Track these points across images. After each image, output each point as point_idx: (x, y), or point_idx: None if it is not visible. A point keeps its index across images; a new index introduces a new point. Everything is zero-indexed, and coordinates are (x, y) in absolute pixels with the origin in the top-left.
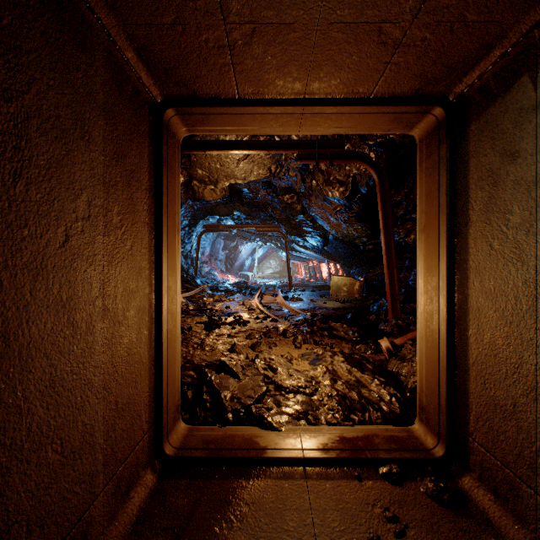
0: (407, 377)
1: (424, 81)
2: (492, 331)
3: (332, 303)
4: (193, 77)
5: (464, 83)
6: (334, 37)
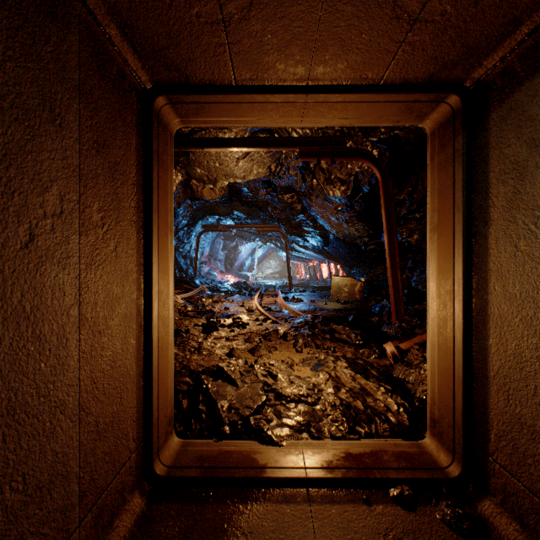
0: (414, 385)
1: (440, 64)
2: (517, 341)
3: (332, 304)
4: (185, 59)
5: (484, 67)
6: (342, 10)
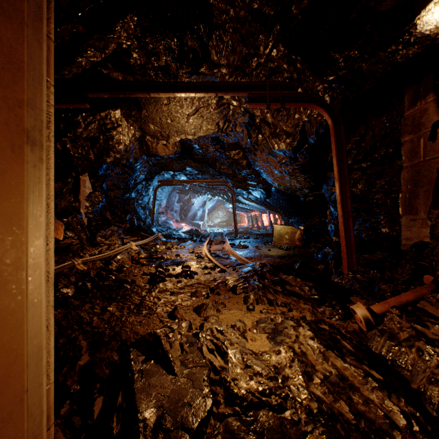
0: (413, 373)
1: None
2: None
3: (276, 250)
4: None
5: None
6: None
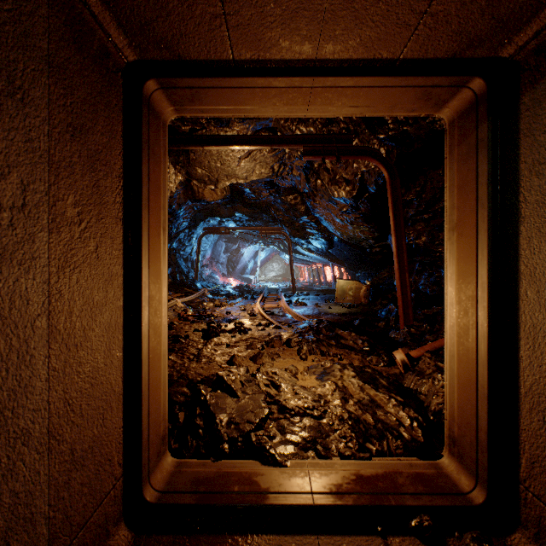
0: (427, 396)
1: (465, 41)
2: None
3: (337, 308)
4: (176, 35)
5: (514, 45)
6: None
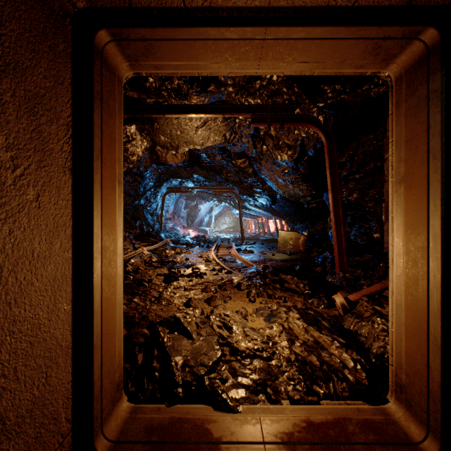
0: (368, 338)
1: None
2: None
3: (280, 255)
4: None
5: None
6: None
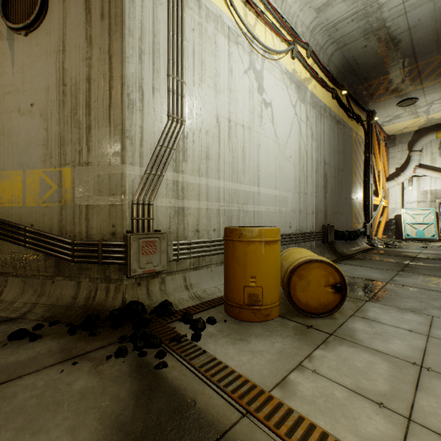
0: None
1: None
2: None
3: None
4: None
5: None
6: None
